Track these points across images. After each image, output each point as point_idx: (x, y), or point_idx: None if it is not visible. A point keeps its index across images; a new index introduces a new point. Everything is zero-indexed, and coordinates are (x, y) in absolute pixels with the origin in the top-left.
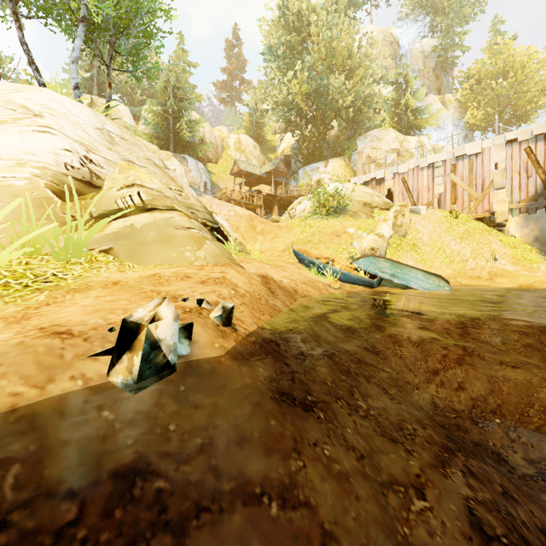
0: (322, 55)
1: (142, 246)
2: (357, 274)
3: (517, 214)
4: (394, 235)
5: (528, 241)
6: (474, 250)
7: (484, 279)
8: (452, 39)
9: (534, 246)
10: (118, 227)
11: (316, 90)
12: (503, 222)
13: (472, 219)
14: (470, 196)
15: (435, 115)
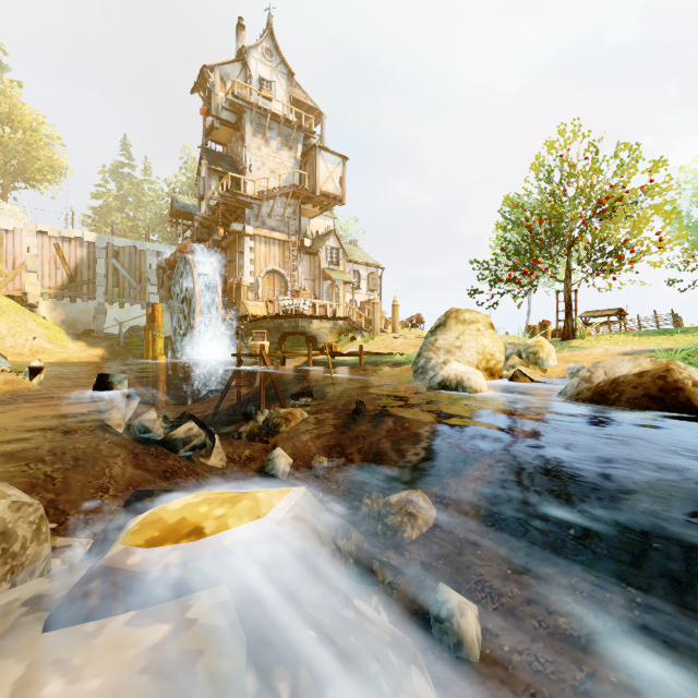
0: None
1: None
2: None
3: (48, 298)
4: None
5: (57, 323)
6: (12, 328)
7: (27, 356)
8: None
9: (63, 328)
10: None
11: None
12: (36, 303)
13: (3, 295)
14: (0, 271)
15: None
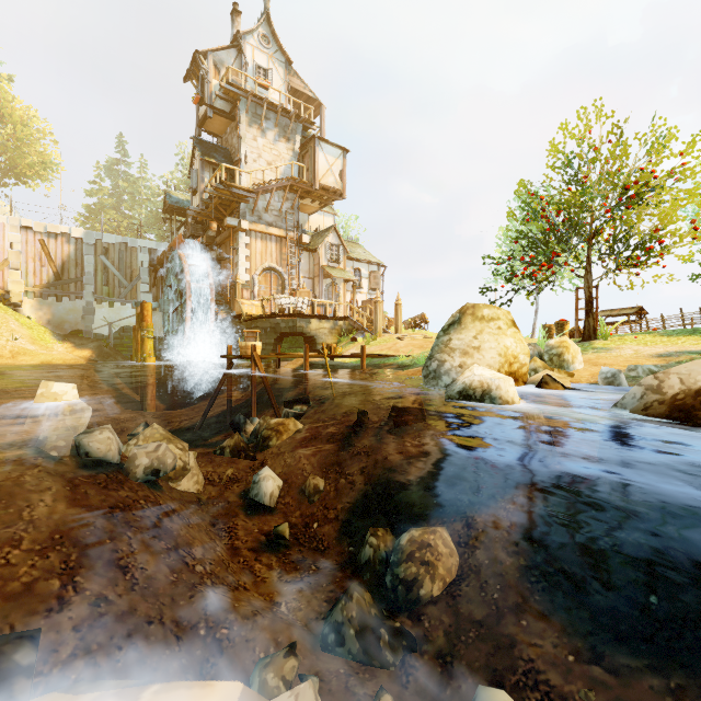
0: None
1: None
2: None
3: (33, 297)
4: None
5: (43, 323)
6: None
7: (7, 357)
8: None
9: (48, 329)
10: None
11: None
12: (20, 302)
13: None
14: None
15: None
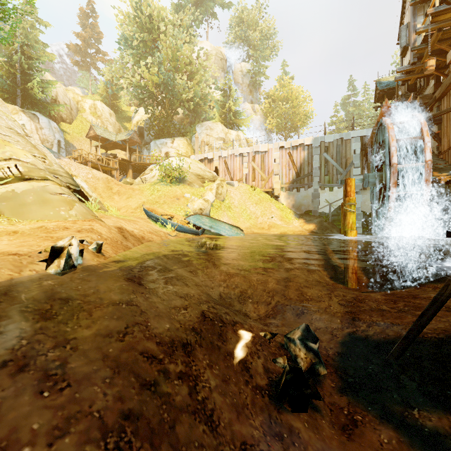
0: (169, 58)
1: (23, 207)
2: (189, 226)
3: (285, 191)
4: (217, 199)
5: (289, 207)
6: (262, 211)
7: (265, 229)
8: (259, 68)
9: (292, 210)
10: (0, 191)
11: (164, 82)
12: (278, 195)
13: (263, 192)
14: (262, 177)
15: (247, 119)
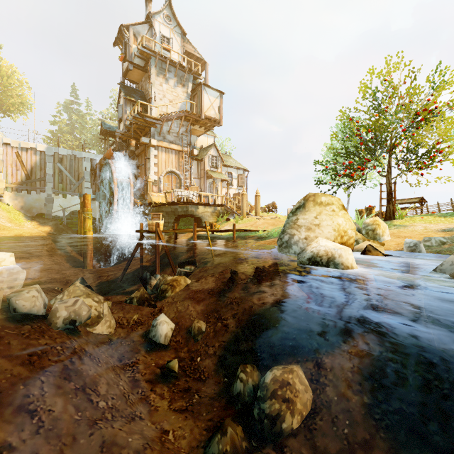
0: None
1: None
2: None
3: (11, 191)
4: None
5: (18, 208)
6: None
7: None
8: None
9: (21, 212)
10: None
11: None
12: (2, 194)
13: None
14: None
15: None
